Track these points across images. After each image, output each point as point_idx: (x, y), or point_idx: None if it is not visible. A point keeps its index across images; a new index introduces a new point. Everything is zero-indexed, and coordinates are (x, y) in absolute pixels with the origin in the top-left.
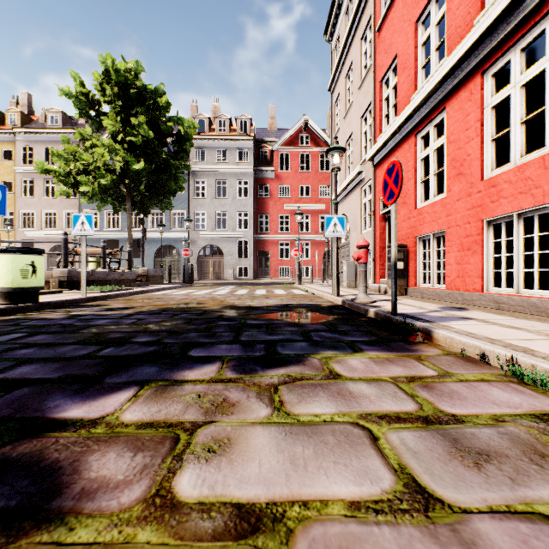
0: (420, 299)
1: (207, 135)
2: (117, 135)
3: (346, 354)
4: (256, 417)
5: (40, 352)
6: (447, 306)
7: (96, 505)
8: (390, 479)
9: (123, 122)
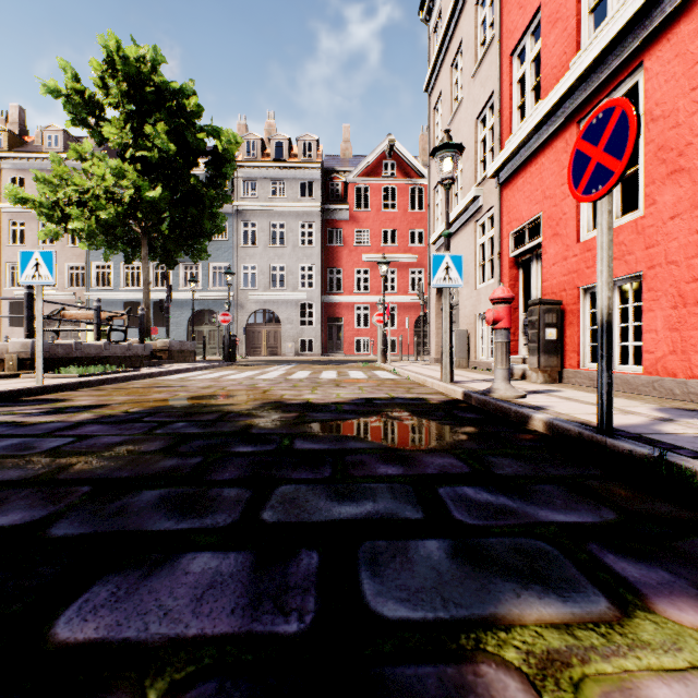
0: (594, 390)
1: (258, 162)
2: (125, 151)
3: (606, 631)
4: None
5: None
6: (666, 407)
7: None
8: None
9: (135, 133)
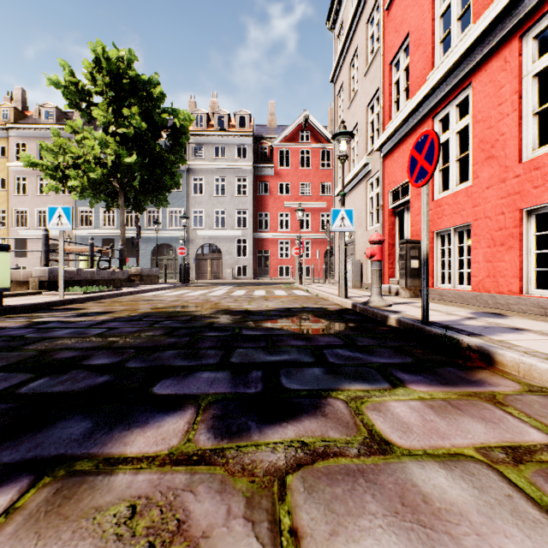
0: (440, 302)
1: (205, 131)
2: (108, 127)
3: (382, 391)
4: None
5: None
6: (478, 311)
7: None
8: None
9: (115, 113)
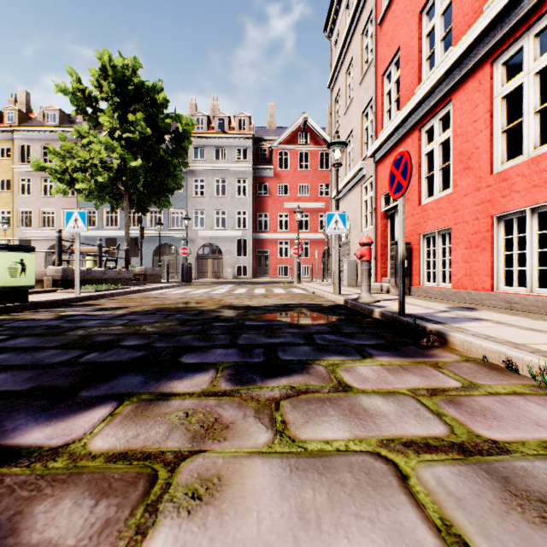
0: (425, 299)
1: (205, 134)
2: (114, 132)
3: (354, 361)
4: (253, 444)
5: (16, 358)
6: (455, 306)
7: None
8: (434, 544)
9: (120, 119)
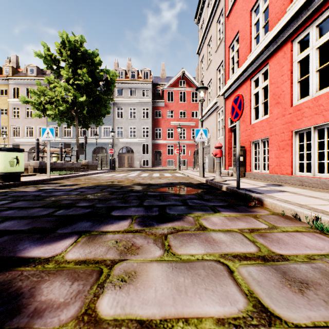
0: (253, 179)
1: (124, 81)
2: (69, 80)
3: (209, 214)
4: (153, 256)
5: (18, 213)
6: (270, 184)
7: (43, 321)
8: (243, 301)
9: (73, 72)
